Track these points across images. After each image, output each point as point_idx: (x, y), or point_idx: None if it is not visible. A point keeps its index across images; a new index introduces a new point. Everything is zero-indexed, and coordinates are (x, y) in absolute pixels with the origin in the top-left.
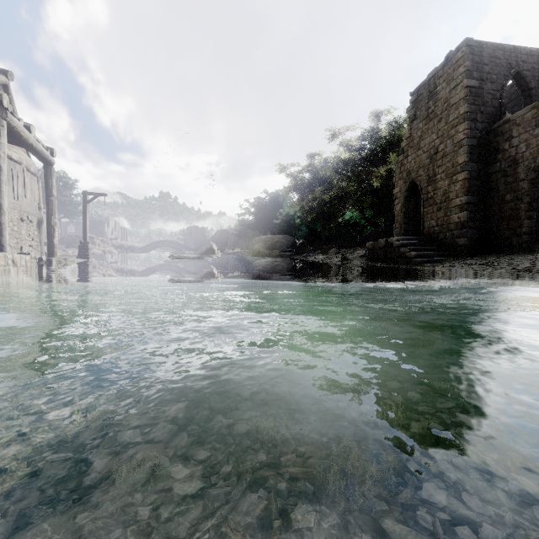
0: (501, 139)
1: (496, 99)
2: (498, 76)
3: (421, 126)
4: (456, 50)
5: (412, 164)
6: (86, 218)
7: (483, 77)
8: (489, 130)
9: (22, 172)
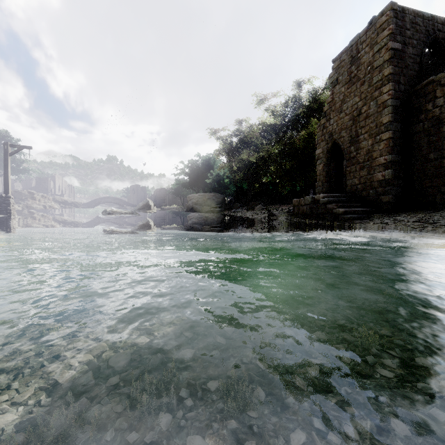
0: (424, 100)
1: (416, 64)
2: (418, 41)
3: (343, 90)
4: (380, 15)
5: (334, 126)
6: (7, 171)
7: (406, 41)
8: (412, 92)
9: None
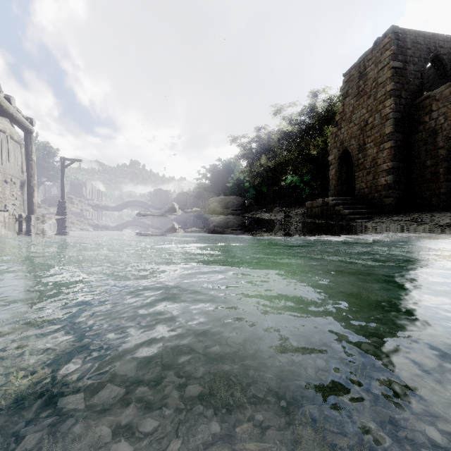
0: (422, 113)
1: (417, 79)
2: (420, 59)
3: (353, 102)
4: (384, 37)
5: (345, 135)
6: (64, 181)
7: (407, 59)
8: (412, 105)
9: (6, 139)
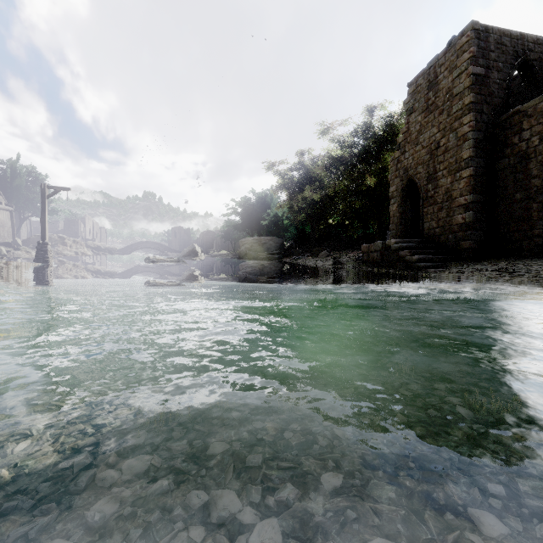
0: (510, 132)
1: (502, 90)
2: (505, 64)
3: (420, 119)
4: (460, 35)
5: (409, 161)
6: (45, 215)
7: (489, 64)
8: (496, 123)
9: None
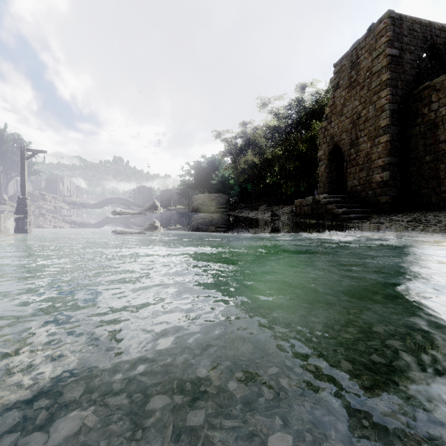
0: (420, 104)
1: (414, 69)
2: (416, 47)
3: (344, 94)
4: (379, 22)
5: (335, 129)
6: (24, 174)
7: (403, 47)
8: (409, 97)
9: None
